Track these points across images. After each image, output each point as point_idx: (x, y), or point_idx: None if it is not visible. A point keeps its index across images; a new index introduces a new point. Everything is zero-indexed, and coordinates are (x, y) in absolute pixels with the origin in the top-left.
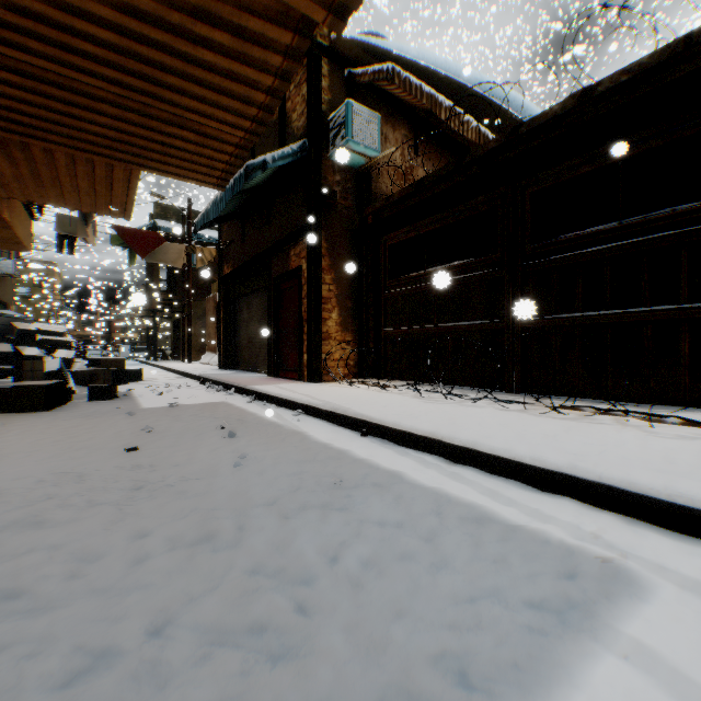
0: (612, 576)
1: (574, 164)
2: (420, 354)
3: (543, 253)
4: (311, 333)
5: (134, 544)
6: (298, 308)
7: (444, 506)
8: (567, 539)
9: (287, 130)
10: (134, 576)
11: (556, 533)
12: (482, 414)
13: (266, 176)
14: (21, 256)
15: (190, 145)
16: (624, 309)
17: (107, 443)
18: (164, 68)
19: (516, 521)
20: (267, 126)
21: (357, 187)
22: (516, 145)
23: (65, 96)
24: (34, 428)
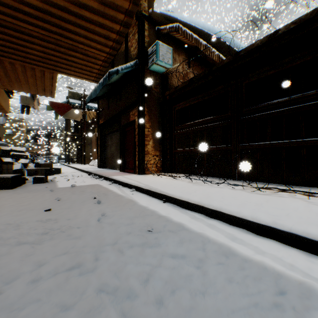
0: (307, 294)
1: (266, 69)
2: (191, 161)
3: (251, 113)
4: (140, 151)
5: (35, 271)
6: (133, 139)
7: (206, 244)
8: (276, 267)
9: (128, 56)
10: (30, 294)
11: (270, 263)
12: (222, 191)
13: (119, 77)
14: (8, 116)
15: (80, 60)
16: (292, 140)
17: (36, 206)
18: (66, 20)
19: (246, 254)
20: (119, 54)
21: (161, 82)
22: (238, 60)
23: (17, 35)
24: (2, 198)
